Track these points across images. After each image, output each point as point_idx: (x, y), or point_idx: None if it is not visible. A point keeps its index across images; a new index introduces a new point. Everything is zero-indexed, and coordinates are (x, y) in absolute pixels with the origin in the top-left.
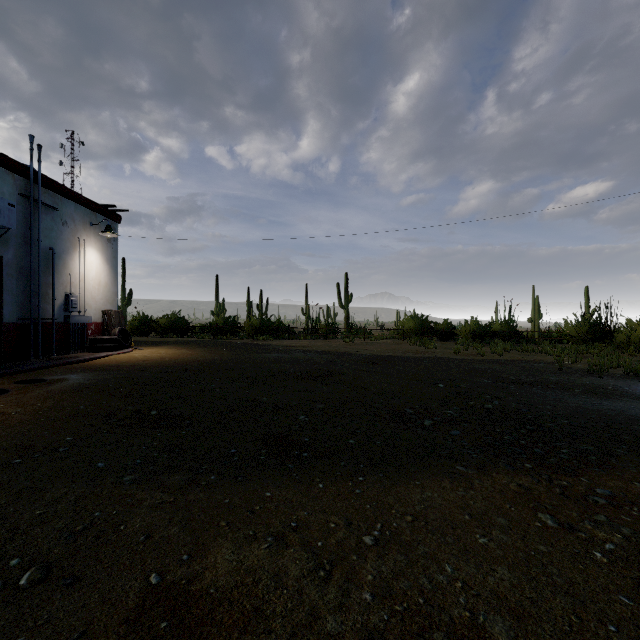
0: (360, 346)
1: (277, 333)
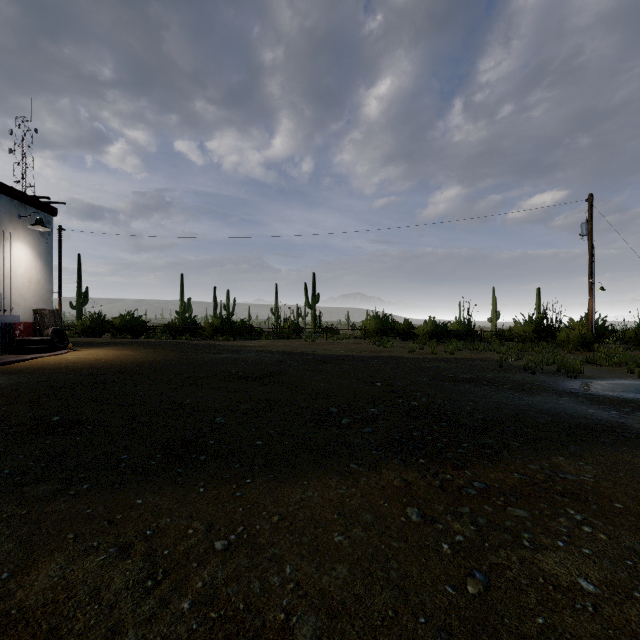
0: (320, 346)
1: (239, 333)
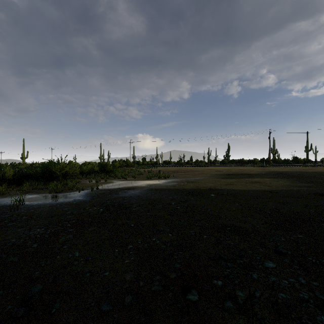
0: None
1: None
